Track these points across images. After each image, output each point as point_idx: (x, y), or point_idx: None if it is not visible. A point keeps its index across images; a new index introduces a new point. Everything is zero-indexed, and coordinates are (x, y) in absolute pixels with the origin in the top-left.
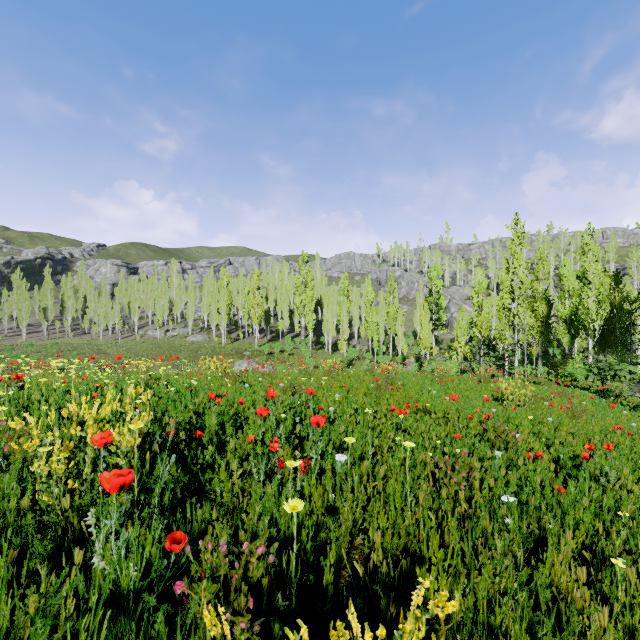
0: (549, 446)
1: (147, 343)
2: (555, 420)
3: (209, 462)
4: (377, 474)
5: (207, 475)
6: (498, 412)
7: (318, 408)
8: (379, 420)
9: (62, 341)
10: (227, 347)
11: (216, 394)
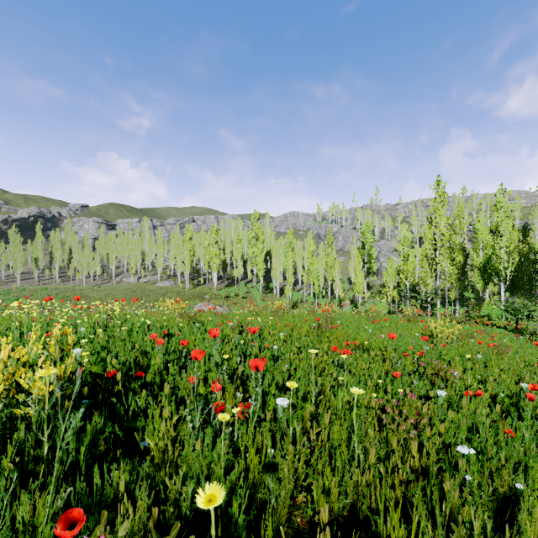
0: (483, 383)
1: (122, 288)
2: (481, 356)
3: (141, 407)
4: (320, 416)
5: (139, 421)
6: (431, 349)
7: (263, 346)
8: (321, 358)
9: (51, 286)
10: (190, 291)
11: (169, 333)
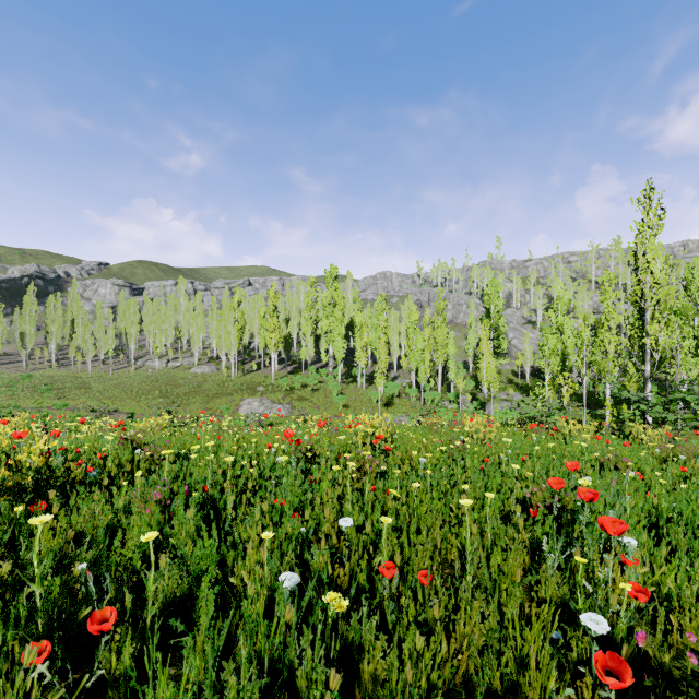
0: None
1: (143, 375)
2: None
3: None
4: None
5: None
6: None
7: None
8: None
9: (42, 373)
10: (237, 380)
11: None
